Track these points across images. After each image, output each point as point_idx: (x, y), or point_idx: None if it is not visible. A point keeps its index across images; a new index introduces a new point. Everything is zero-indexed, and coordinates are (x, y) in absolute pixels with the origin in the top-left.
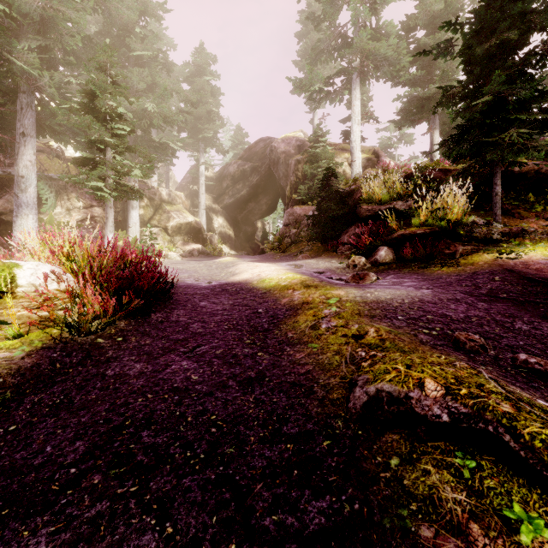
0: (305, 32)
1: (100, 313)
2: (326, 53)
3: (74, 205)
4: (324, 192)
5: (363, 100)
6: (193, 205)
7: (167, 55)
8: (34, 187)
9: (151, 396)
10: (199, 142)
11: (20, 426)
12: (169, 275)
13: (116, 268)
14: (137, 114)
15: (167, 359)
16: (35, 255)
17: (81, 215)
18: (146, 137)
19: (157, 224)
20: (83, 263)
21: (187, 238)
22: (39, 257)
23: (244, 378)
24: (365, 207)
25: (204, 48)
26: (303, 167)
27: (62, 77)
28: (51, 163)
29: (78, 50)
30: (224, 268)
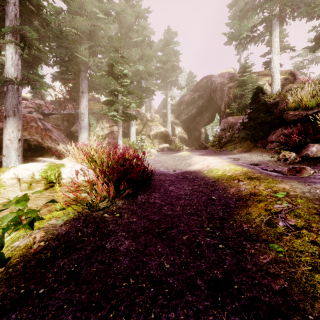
0: (234, 2)
1: (106, 196)
2: (251, 11)
3: (104, 125)
4: (253, 105)
5: (280, 38)
6: (163, 121)
7: (150, 37)
8: (87, 118)
9: (132, 282)
10: (167, 84)
11: (45, 290)
12: (150, 164)
13: (118, 164)
14: (134, 73)
15: (146, 238)
16: (74, 158)
17: (108, 131)
18: (139, 85)
19: (145, 133)
20: (100, 161)
21: (161, 140)
22: (77, 159)
23: (211, 278)
24: (291, 113)
25: (170, 29)
26: (233, 91)
27: (99, 60)
28: (95, 105)
29: (106, 45)
30: (183, 160)
